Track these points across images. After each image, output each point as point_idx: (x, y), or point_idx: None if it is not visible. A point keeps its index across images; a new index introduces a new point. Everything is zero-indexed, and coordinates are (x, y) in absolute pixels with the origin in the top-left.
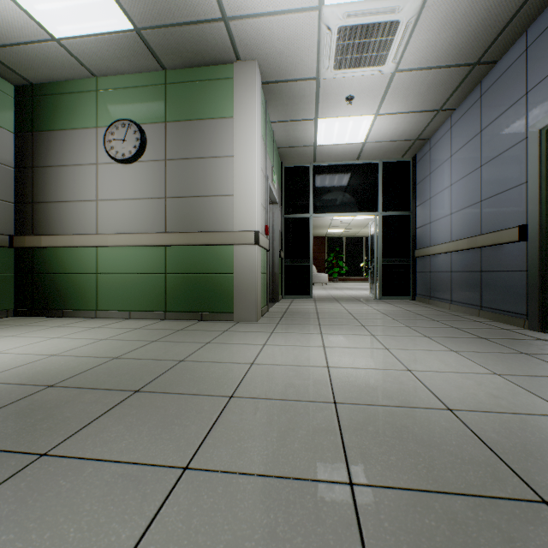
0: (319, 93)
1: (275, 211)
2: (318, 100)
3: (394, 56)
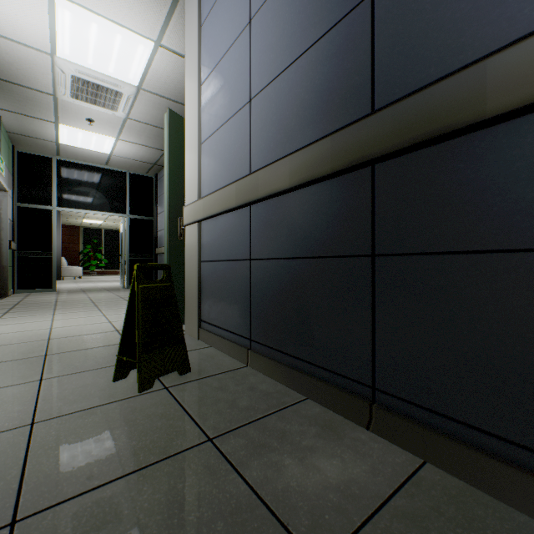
0: (59, 106)
1: (4, 199)
2: (58, 111)
3: (124, 110)
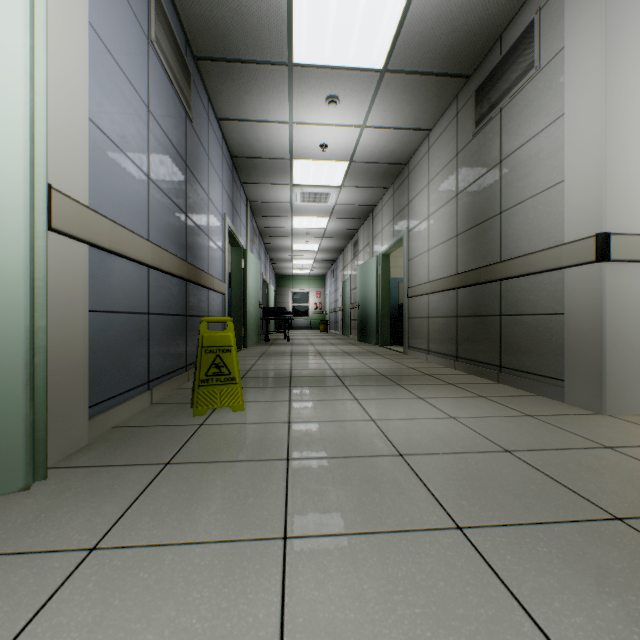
0: None
1: None
2: None
3: None
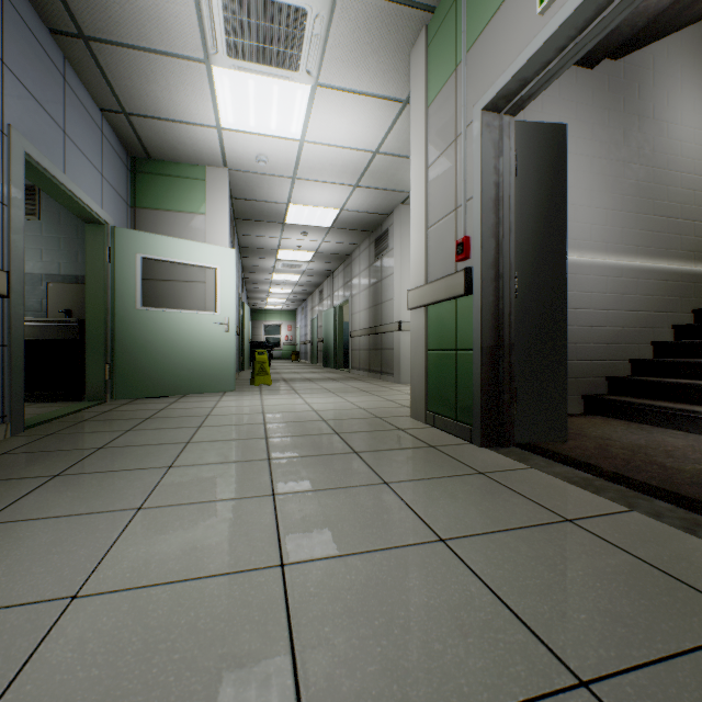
0: None
1: None
2: None
3: (211, 2)
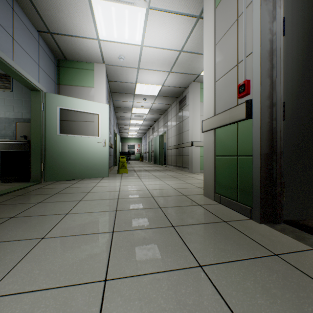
0: None
1: None
2: None
3: None
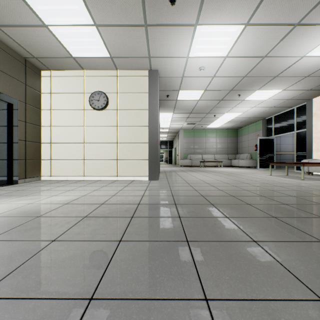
0: None
1: None
2: None
3: None
